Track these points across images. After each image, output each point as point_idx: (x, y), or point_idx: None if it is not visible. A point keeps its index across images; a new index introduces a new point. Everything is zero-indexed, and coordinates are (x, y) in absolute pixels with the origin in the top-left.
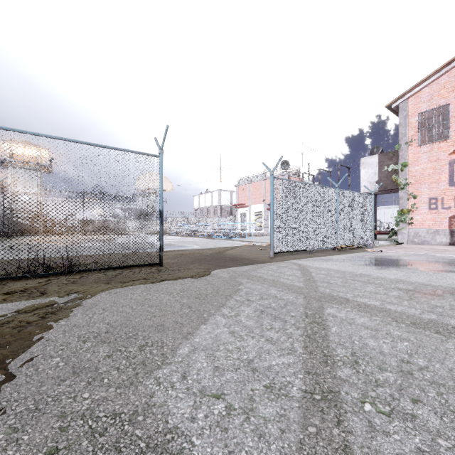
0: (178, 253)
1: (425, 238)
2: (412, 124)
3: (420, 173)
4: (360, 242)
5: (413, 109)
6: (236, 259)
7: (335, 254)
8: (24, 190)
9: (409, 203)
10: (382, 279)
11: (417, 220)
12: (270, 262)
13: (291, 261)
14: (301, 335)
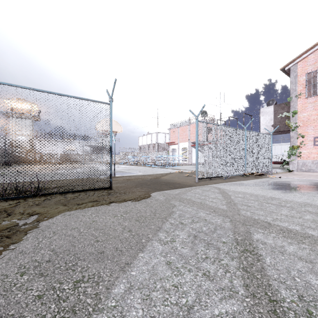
0: (126, 178)
1: (311, 167)
2: (301, 82)
3: (307, 118)
4: (262, 170)
5: (301, 71)
6: (169, 183)
7: (245, 180)
8: None
9: (298, 141)
10: (291, 202)
11: (304, 153)
12: (196, 186)
13: (212, 185)
14: (238, 268)
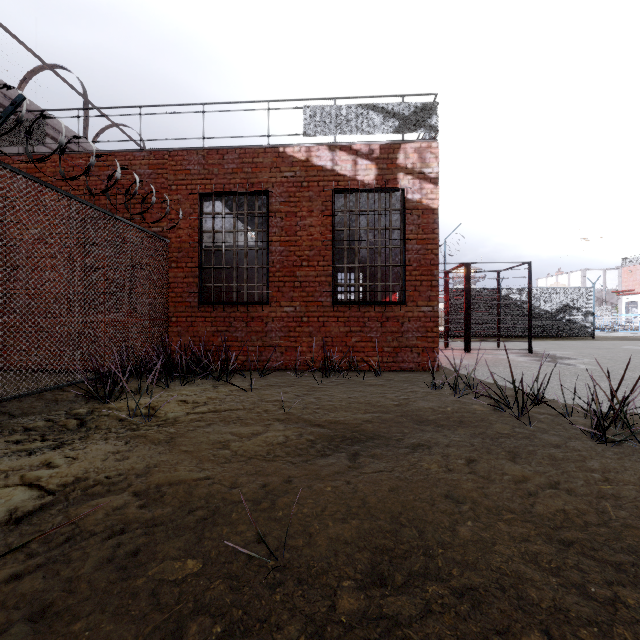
0: None
1: None
2: None
3: None
4: None
5: None
6: (638, 339)
7: None
8: (544, 307)
9: None
10: None
11: None
12: None
13: None
14: None
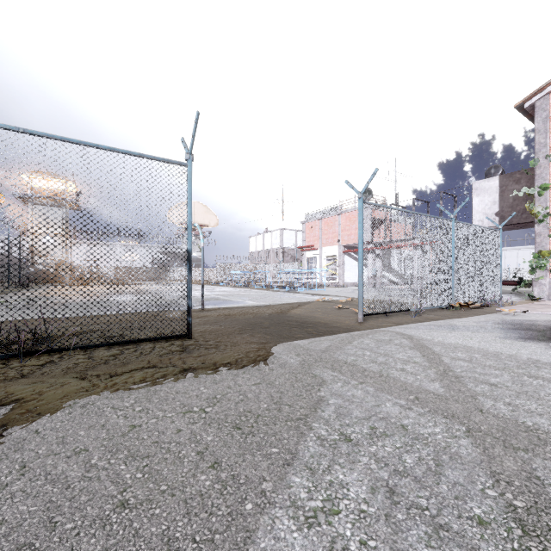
0: (224, 313)
1: None
2: None
3: None
4: (484, 297)
5: None
6: (306, 324)
7: (455, 317)
8: None
9: (550, 242)
10: None
11: None
12: (359, 330)
13: (393, 329)
14: None
